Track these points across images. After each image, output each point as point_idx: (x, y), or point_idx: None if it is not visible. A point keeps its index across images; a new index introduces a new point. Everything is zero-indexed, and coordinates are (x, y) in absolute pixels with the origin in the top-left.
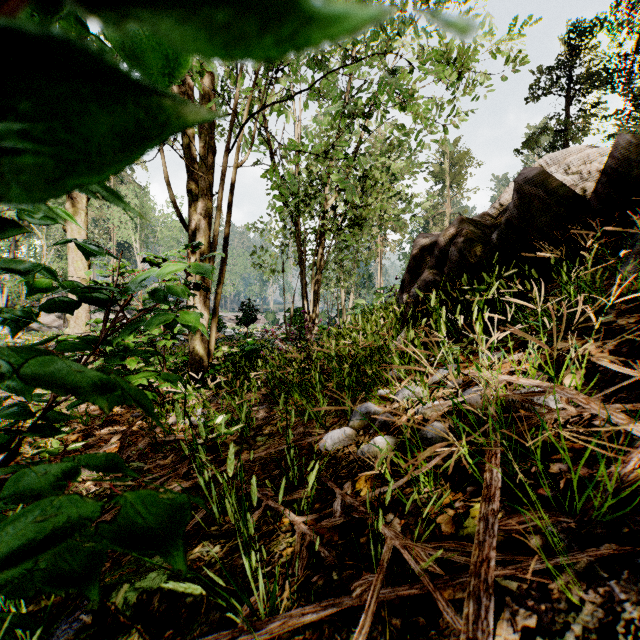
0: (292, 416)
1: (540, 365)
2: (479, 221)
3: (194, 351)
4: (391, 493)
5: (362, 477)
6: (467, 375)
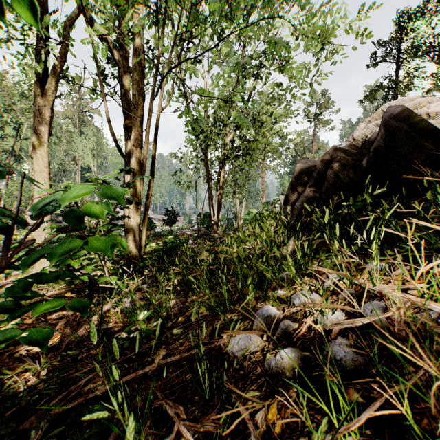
0: (203, 329)
1: (436, 282)
2: (348, 150)
3: (129, 248)
4: (310, 436)
5: (273, 402)
6: (358, 285)
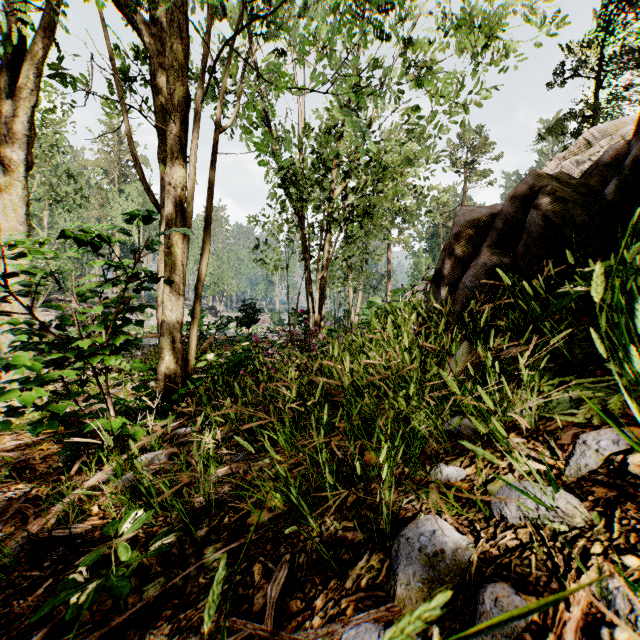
0: None
1: None
2: (561, 178)
3: (163, 363)
4: None
5: None
6: None
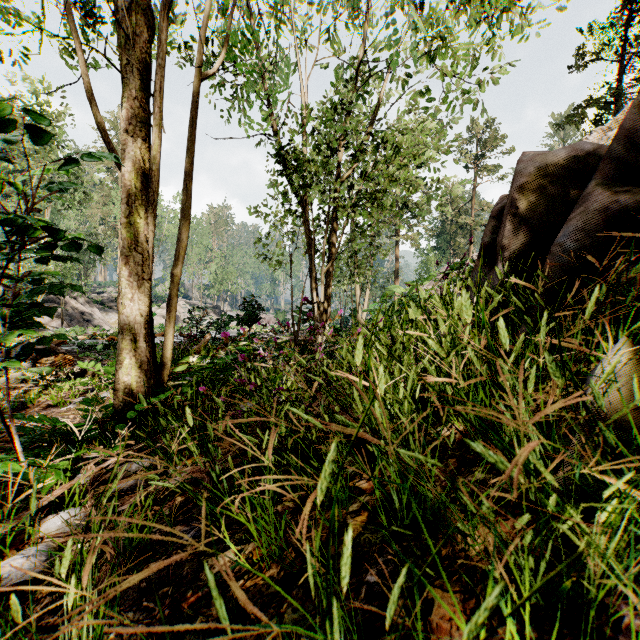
0: None
1: None
2: None
3: (121, 368)
4: None
5: None
6: None
